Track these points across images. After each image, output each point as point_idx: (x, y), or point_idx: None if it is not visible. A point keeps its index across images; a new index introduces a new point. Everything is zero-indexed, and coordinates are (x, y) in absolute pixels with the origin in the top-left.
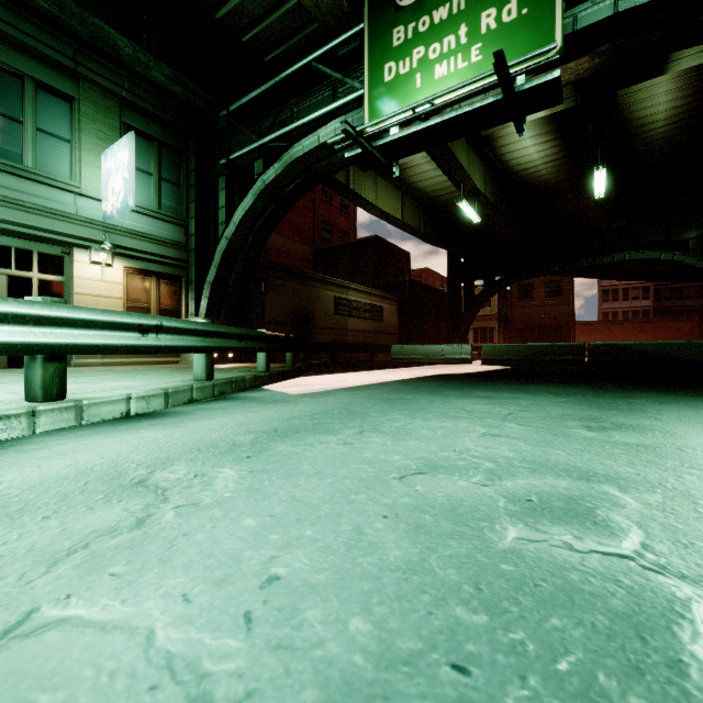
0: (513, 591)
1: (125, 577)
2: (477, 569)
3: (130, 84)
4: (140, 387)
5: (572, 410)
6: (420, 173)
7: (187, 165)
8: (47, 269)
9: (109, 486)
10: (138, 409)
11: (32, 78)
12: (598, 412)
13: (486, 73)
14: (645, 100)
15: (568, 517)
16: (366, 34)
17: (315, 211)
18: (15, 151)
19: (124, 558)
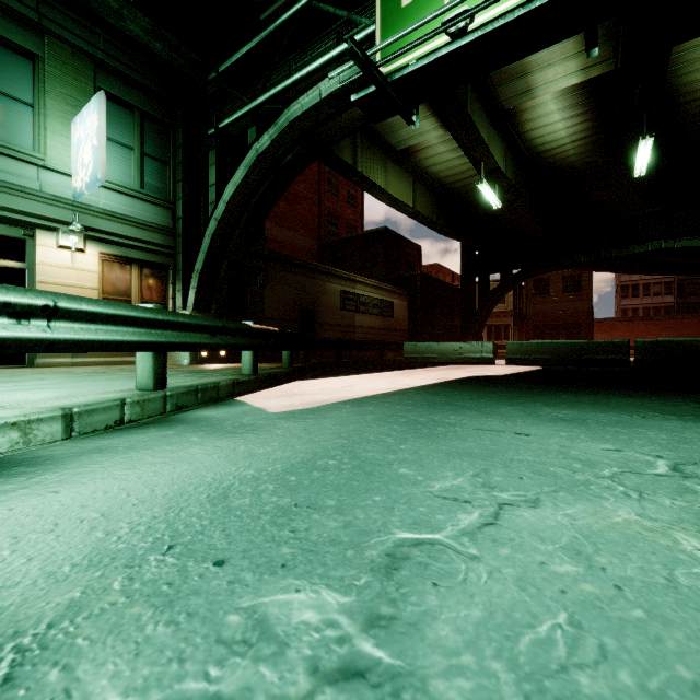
0: None
1: None
2: None
3: (106, 43)
4: (35, 403)
5: None
6: (433, 155)
7: (174, 139)
8: (5, 254)
9: None
10: (3, 444)
11: None
12: None
13: None
14: (696, 61)
15: None
16: None
17: (321, 203)
18: None
19: None
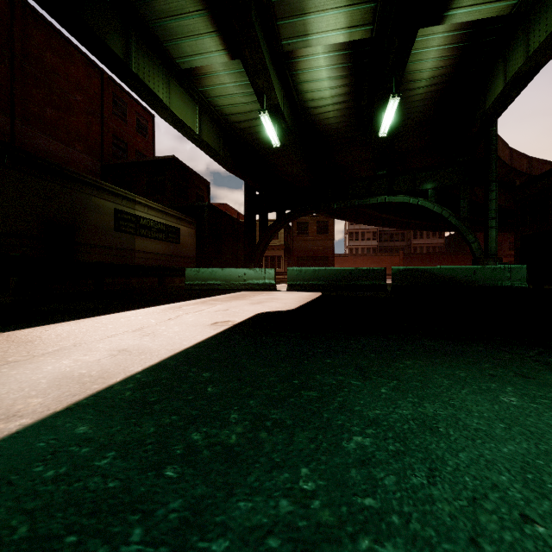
0: None
1: None
2: None
3: None
4: None
5: None
6: (219, 85)
7: None
8: None
9: None
10: None
11: None
12: None
13: None
14: (421, 51)
15: None
16: None
17: (104, 122)
18: None
19: None
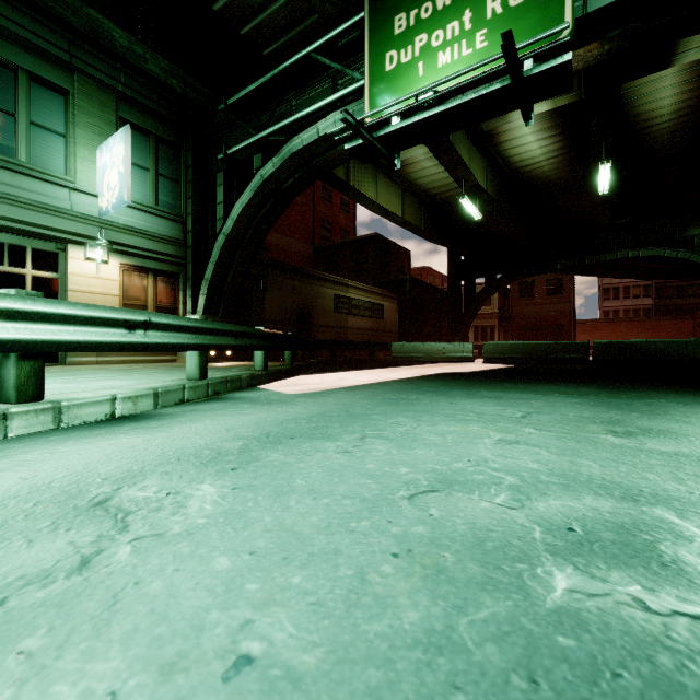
0: (585, 688)
1: (38, 658)
2: (525, 645)
3: (126, 77)
4: (128, 386)
5: (590, 412)
6: (420, 169)
7: (184, 160)
8: (41, 266)
9: (62, 508)
10: (125, 410)
11: (25, 70)
12: (618, 414)
13: (492, 56)
14: (650, 94)
15: (626, 556)
16: (366, 22)
17: (315, 209)
18: (8, 144)
19: (46, 623)
